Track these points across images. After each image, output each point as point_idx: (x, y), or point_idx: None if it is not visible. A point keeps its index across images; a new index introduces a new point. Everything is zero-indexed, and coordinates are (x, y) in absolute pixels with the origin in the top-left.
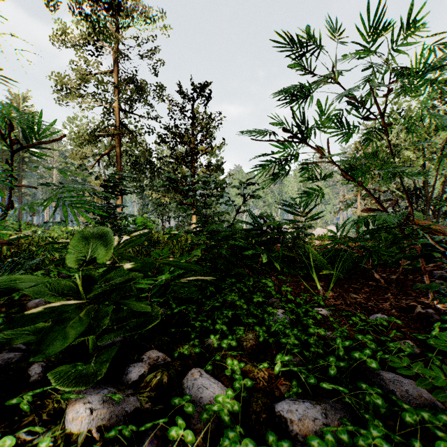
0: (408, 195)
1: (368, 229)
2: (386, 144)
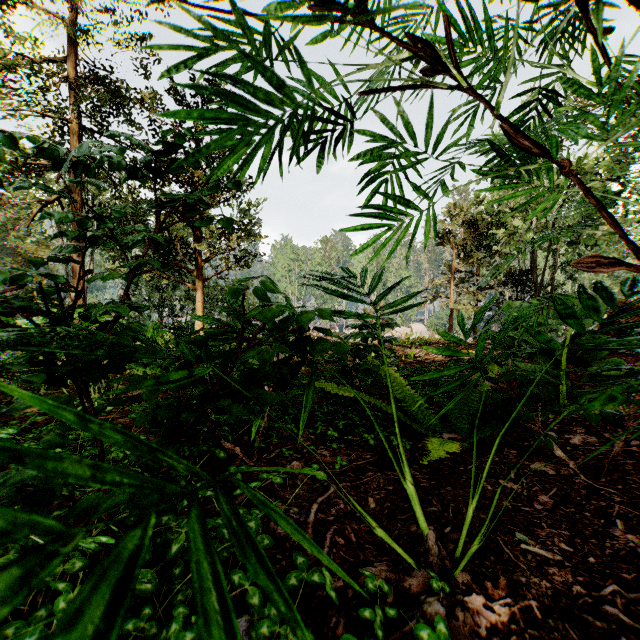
0: (513, 282)
1: (581, 330)
2: (486, 210)
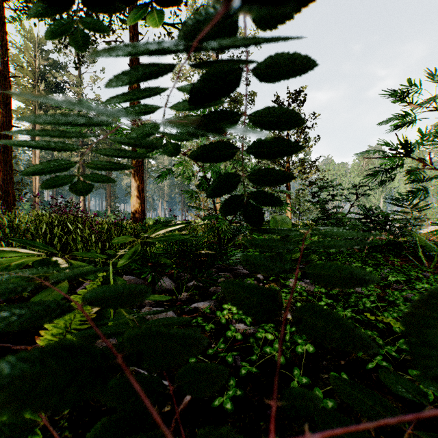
0: None
1: None
2: None
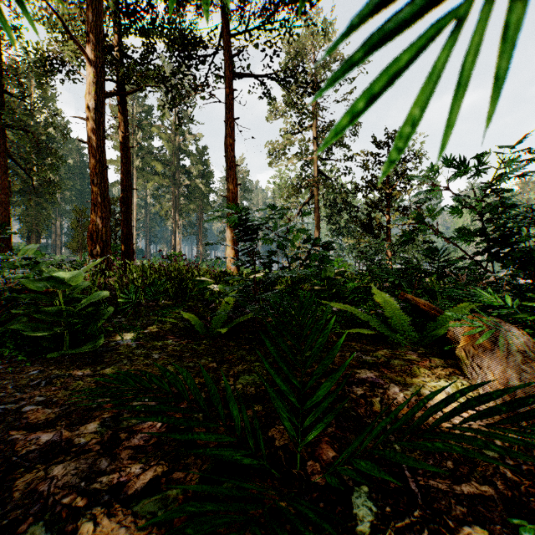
0: None
1: None
2: None
